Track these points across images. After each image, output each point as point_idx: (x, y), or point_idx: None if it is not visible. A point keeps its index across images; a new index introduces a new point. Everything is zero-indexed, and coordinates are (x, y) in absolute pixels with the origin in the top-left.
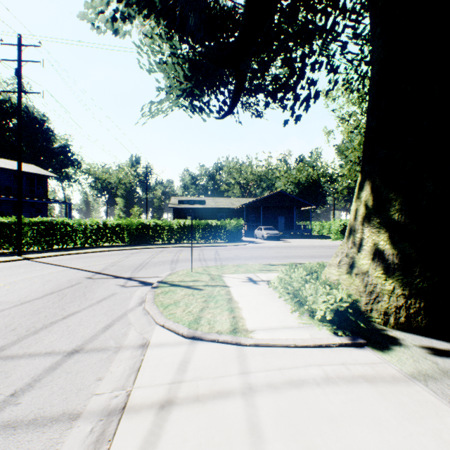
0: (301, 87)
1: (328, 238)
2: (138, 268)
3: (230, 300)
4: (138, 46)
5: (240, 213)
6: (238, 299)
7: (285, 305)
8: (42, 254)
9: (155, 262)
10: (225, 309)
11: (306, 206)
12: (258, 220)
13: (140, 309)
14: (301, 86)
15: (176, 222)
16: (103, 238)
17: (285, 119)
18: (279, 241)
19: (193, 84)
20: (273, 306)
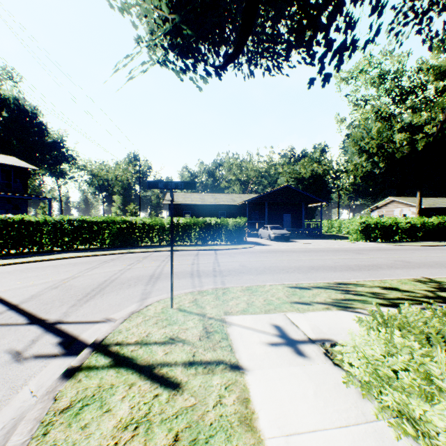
0: (337, 27)
1: (342, 238)
2: (89, 295)
3: None
4: None
5: (241, 210)
6: None
7: None
8: None
9: (124, 279)
10: None
11: (315, 202)
12: (261, 218)
13: None
14: (336, 27)
15: (168, 220)
16: (77, 240)
17: (311, 78)
18: (289, 242)
19: (181, 16)
20: None
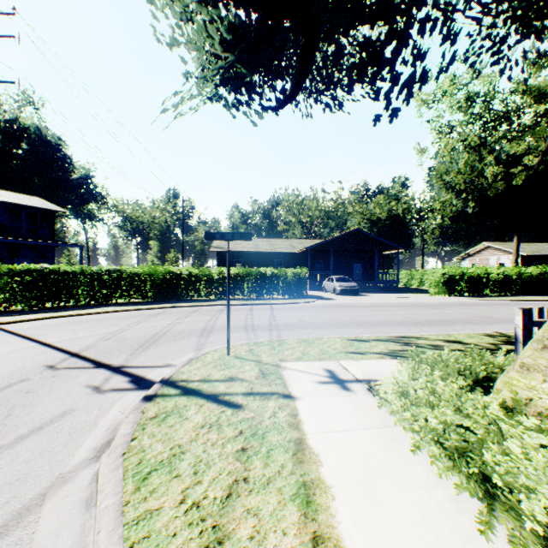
0: (404, 61)
1: (422, 292)
2: (145, 346)
3: (301, 450)
4: (150, 0)
5: (303, 259)
6: (316, 444)
7: (439, 476)
8: (19, 317)
9: (176, 332)
10: (289, 491)
11: (391, 249)
12: (327, 268)
13: (85, 479)
14: (402, 60)
15: (218, 270)
16: (116, 293)
17: (376, 114)
18: (357, 296)
19: (235, 56)
20: (410, 479)
